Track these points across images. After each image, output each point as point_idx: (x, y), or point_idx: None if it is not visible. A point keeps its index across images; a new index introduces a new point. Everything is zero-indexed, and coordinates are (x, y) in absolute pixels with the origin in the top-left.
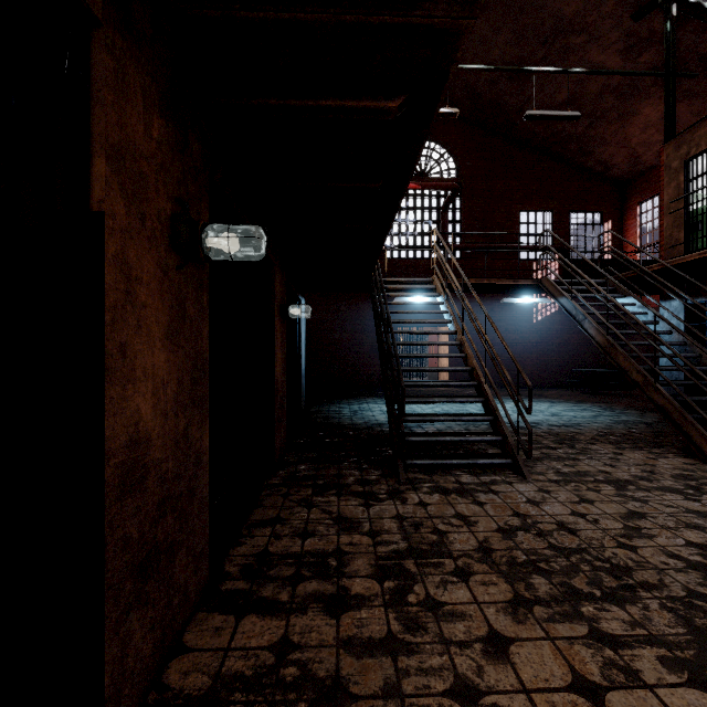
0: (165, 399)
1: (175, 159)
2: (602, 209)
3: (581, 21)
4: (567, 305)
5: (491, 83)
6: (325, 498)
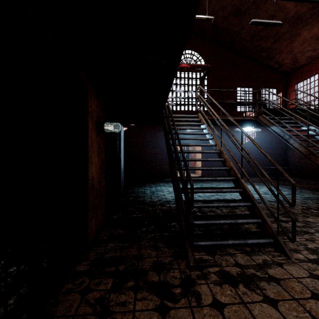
0: None
1: None
2: (277, 87)
3: None
4: (277, 130)
5: (224, 18)
6: (122, 297)
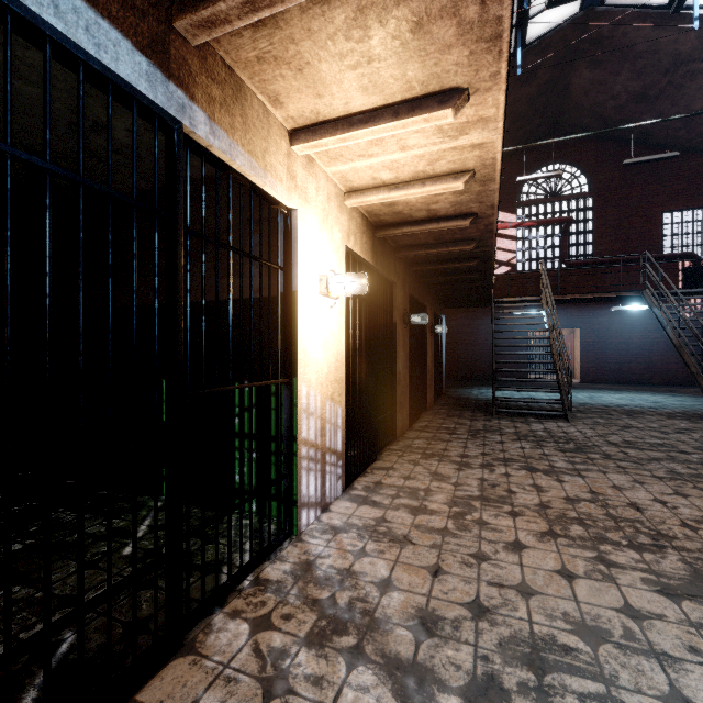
0: (402, 364)
1: (403, 298)
2: None
3: (701, 52)
4: (657, 313)
5: (618, 108)
6: (452, 418)
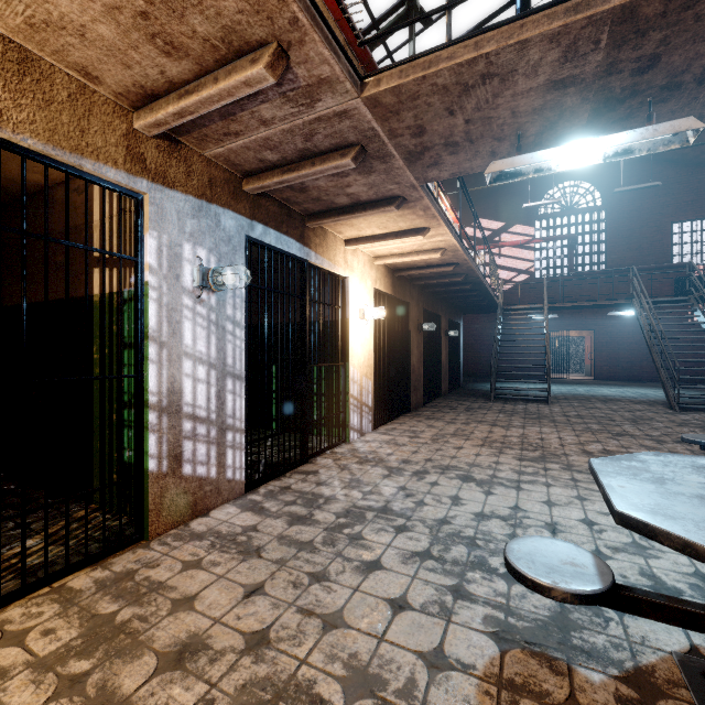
0: (416, 359)
1: (417, 312)
2: None
3: None
4: (639, 319)
5: None
6: (458, 401)
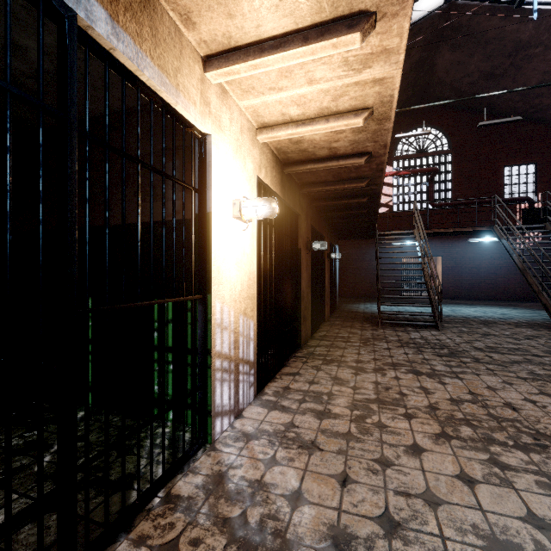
0: (305, 284)
1: (306, 228)
2: None
3: (536, 40)
4: (505, 244)
5: (471, 84)
6: (345, 328)
